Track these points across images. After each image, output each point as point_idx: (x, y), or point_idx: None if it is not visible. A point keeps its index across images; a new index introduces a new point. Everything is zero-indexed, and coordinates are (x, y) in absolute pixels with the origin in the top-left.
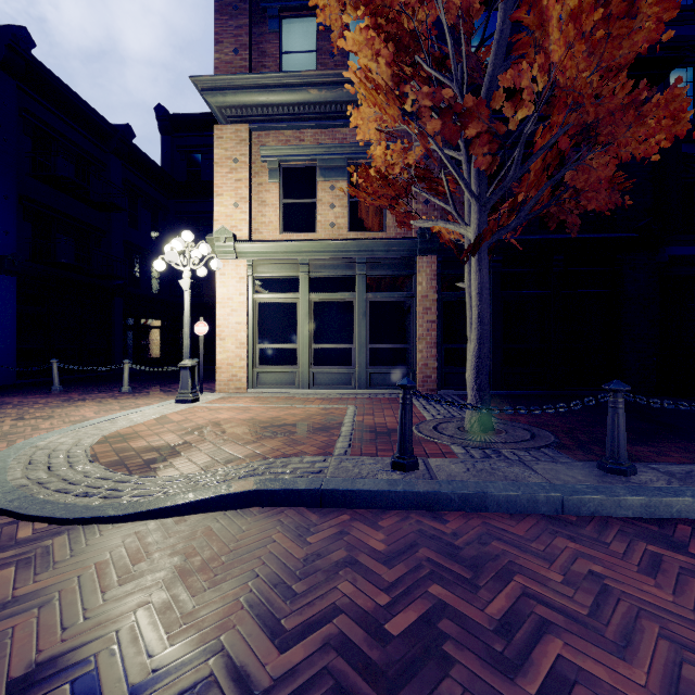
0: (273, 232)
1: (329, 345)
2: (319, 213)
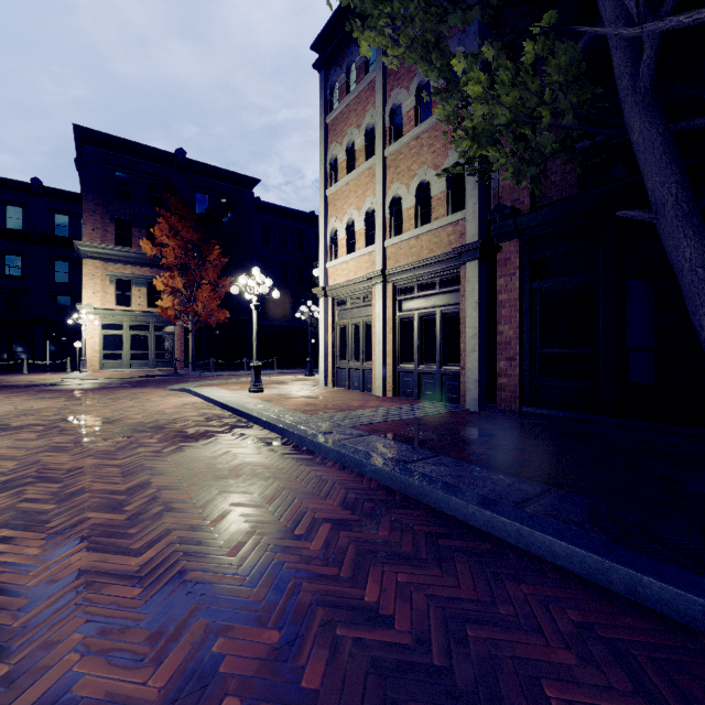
0: (111, 305)
1: (138, 352)
2: (134, 299)
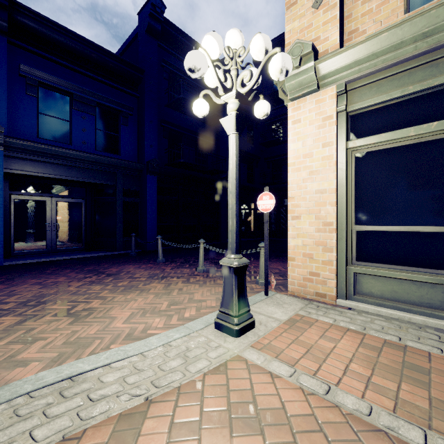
0: (387, 20)
1: None
2: None
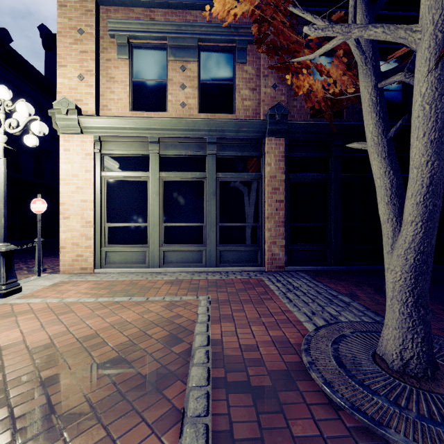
0: (122, 110)
1: (180, 224)
2: (170, 92)
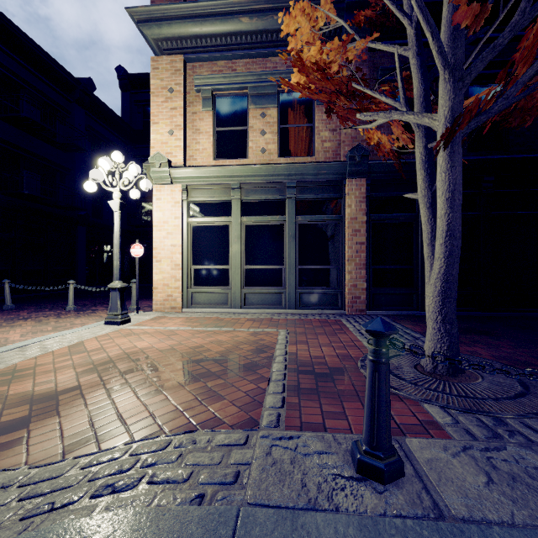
0: (206, 159)
1: (260, 267)
2: (251, 139)
